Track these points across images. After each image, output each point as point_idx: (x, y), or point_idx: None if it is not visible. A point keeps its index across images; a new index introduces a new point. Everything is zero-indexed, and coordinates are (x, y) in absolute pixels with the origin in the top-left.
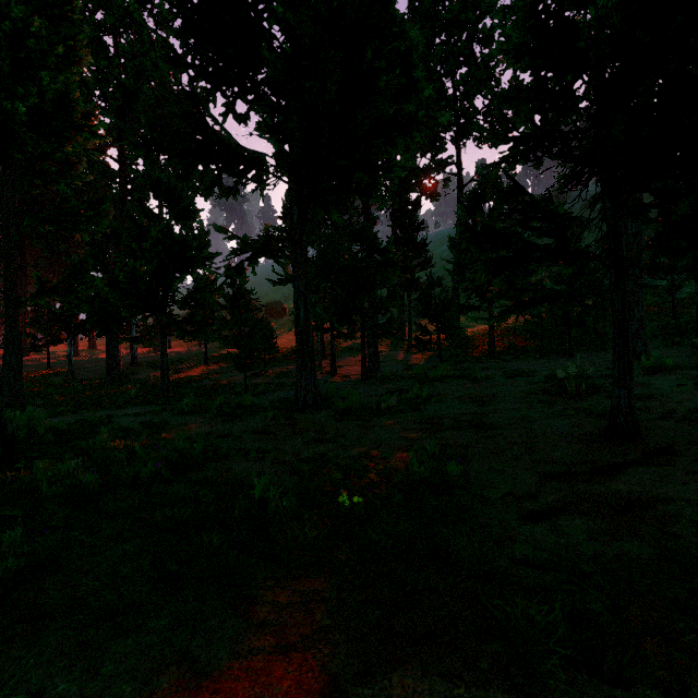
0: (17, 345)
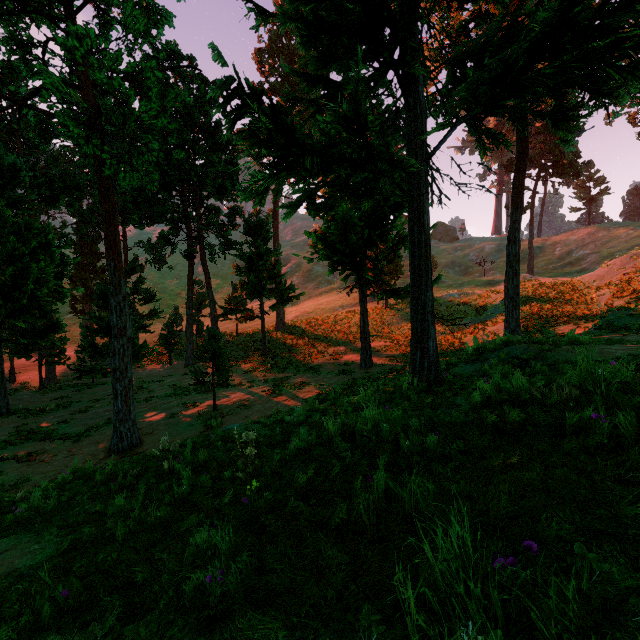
0: None
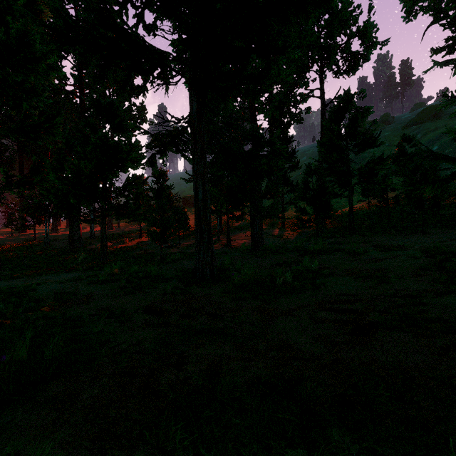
0: None
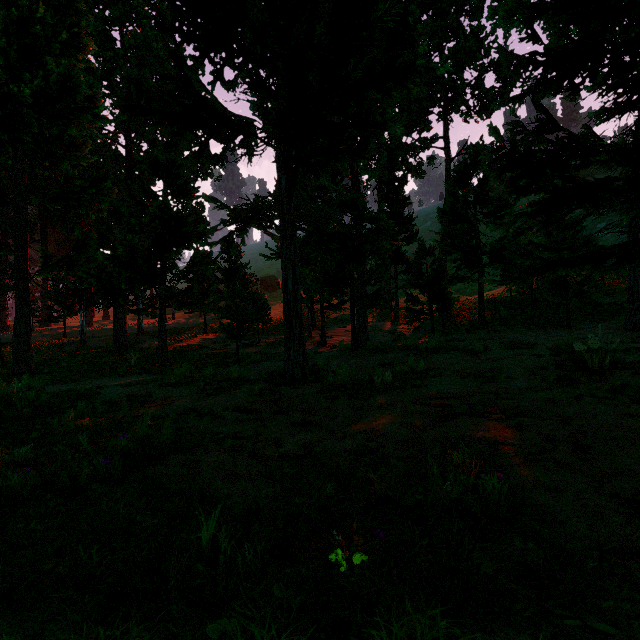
0: (27, 316)
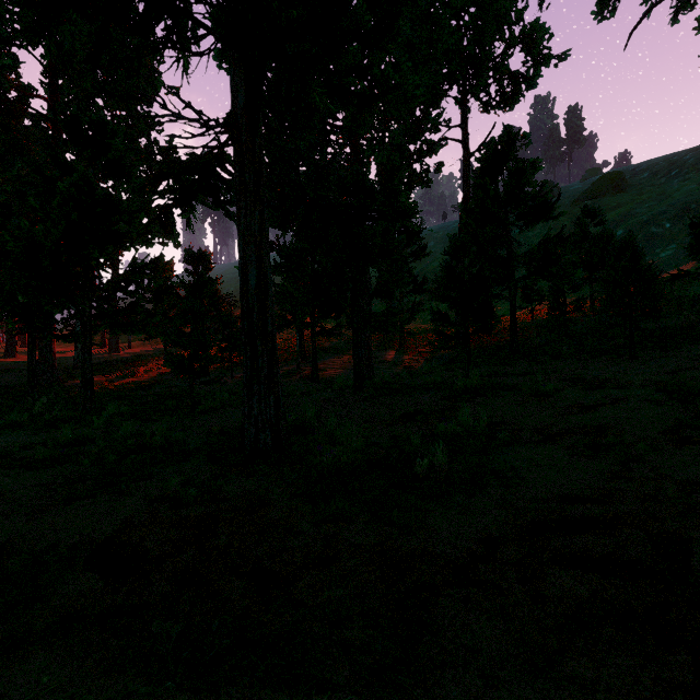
0: None
